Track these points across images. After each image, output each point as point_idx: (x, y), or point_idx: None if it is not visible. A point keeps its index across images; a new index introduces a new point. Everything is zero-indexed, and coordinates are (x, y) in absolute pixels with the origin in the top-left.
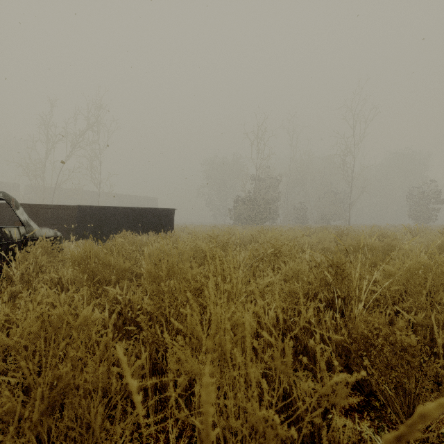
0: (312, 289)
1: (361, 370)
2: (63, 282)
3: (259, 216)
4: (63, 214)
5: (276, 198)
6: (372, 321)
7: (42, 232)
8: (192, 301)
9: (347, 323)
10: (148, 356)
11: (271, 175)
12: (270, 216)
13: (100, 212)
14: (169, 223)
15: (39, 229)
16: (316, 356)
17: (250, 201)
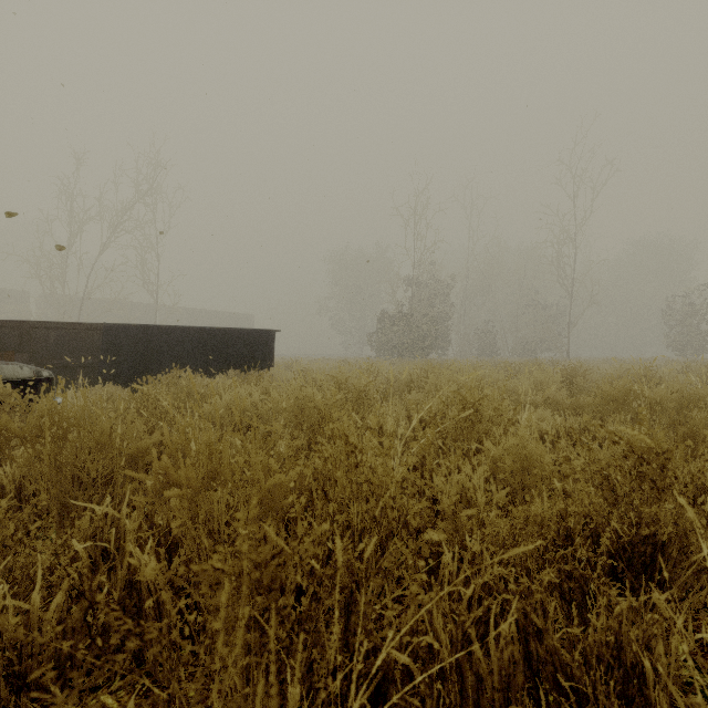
0: (577, 513)
1: None
2: (4, 480)
3: (419, 344)
4: (77, 339)
5: (446, 315)
6: None
7: (1, 371)
8: None
9: None
10: None
11: (438, 276)
12: (437, 344)
13: (145, 336)
14: (266, 354)
15: None
16: None
17: (404, 319)
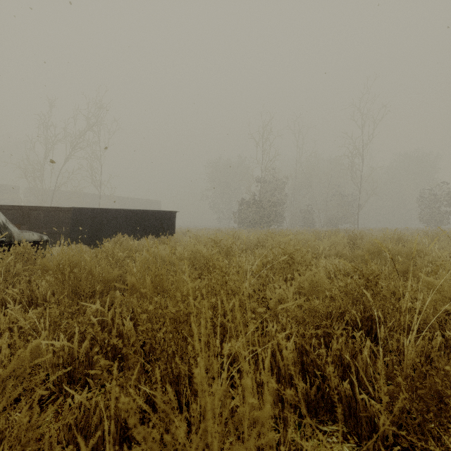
0: (336, 307)
1: (426, 437)
2: (37, 294)
3: (265, 219)
4: (57, 217)
5: (282, 201)
6: (442, 366)
7: (23, 236)
8: (135, 418)
9: (393, 360)
10: (112, 421)
11: (277, 177)
12: (276, 219)
13: (97, 215)
14: (170, 226)
15: (19, 232)
16: (351, 404)
17: (256, 204)
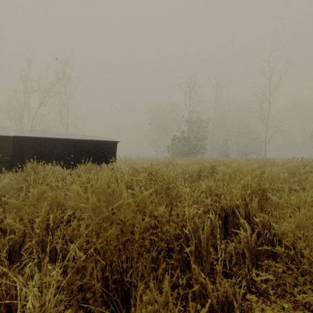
0: None
1: None
2: None
3: (192, 151)
4: None
5: (205, 137)
6: None
7: None
8: None
9: None
10: None
11: (201, 118)
12: (200, 151)
13: (39, 143)
14: (112, 154)
15: None
16: None
17: (185, 139)
